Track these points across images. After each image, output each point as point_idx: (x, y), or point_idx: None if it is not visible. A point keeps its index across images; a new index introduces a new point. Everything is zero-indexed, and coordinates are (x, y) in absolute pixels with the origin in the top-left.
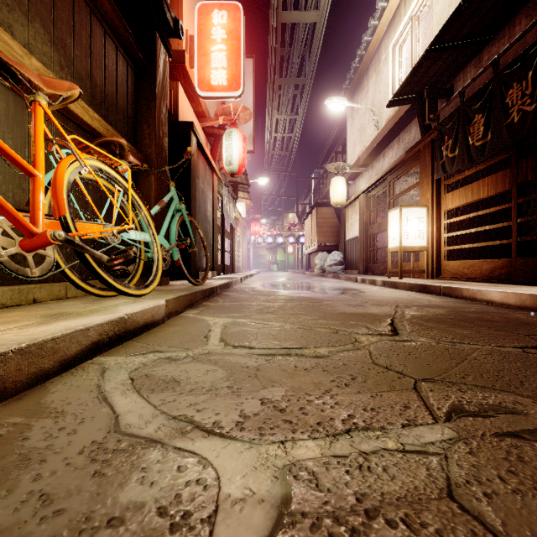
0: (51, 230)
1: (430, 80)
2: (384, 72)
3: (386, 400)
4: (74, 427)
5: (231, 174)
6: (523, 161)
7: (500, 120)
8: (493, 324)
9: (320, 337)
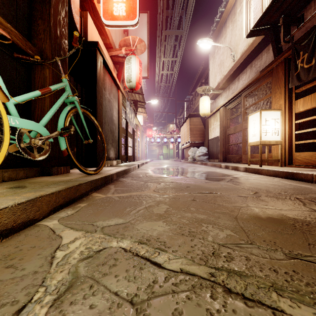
0: None
1: (284, 11)
2: (239, 20)
3: None
4: None
5: (130, 89)
6: None
7: None
8: None
9: None
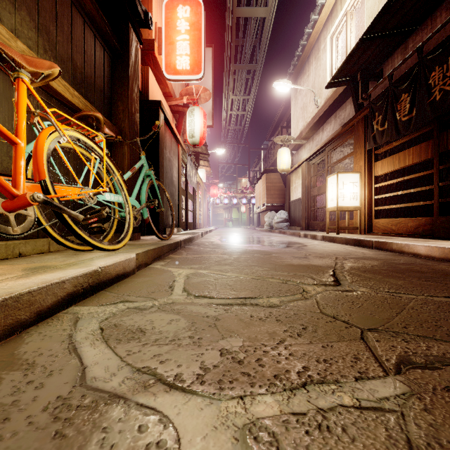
0: (31, 192)
1: (363, 65)
2: (323, 59)
3: (337, 351)
4: (42, 380)
5: (193, 145)
6: (443, 133)
7: (424, 98)
8: (423, 275)
9: (272, 287)
